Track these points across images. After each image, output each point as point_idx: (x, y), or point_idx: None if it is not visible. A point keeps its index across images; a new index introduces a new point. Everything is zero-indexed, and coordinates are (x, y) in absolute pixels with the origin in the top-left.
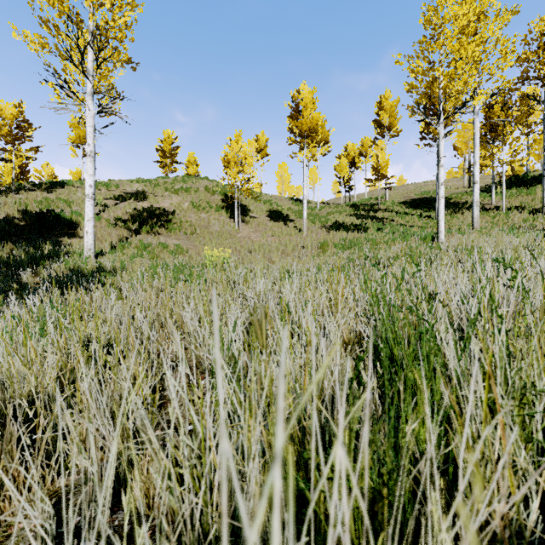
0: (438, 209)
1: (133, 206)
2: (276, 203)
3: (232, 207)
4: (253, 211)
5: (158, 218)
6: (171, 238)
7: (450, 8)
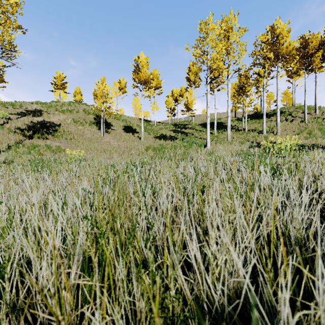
0: (207, 130)
1: (30, 120)
2: (129, 121)
3: (101, 123)
4: (114, 126)
5: (48, 128)
6: (55, 142)
7: (211, 24)
